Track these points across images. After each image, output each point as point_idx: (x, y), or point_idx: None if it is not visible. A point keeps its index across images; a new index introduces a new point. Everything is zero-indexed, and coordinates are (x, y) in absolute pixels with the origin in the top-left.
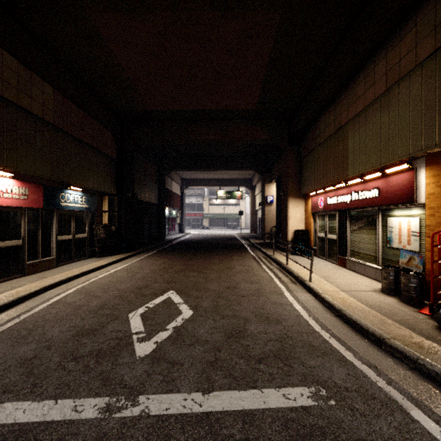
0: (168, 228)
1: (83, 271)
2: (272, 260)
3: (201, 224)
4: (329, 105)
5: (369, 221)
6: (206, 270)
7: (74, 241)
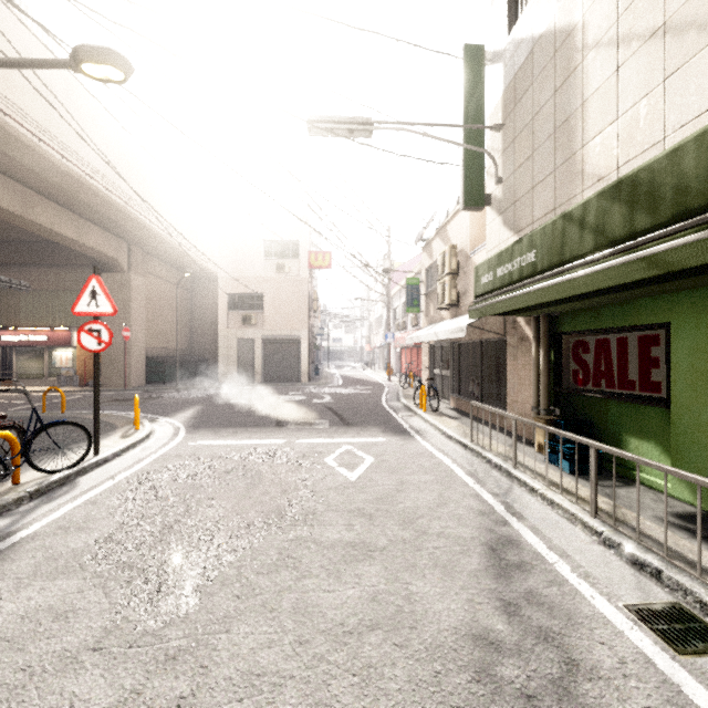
0: None
1: None
2: None
3: None
4: None
5: (37, 354)
6: None
7: None
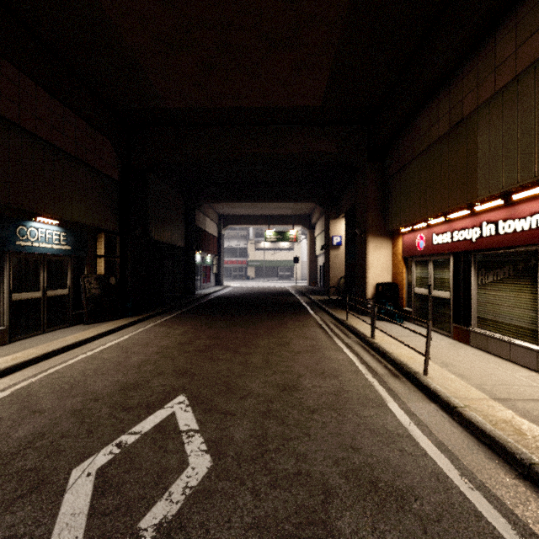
0: (200, 279)
1: (46, 352)
2: (347, 329)
3: (245, 275)
4: (437, 90)
5: (519, 270)
6: (247, 348)
7: (44, 301)
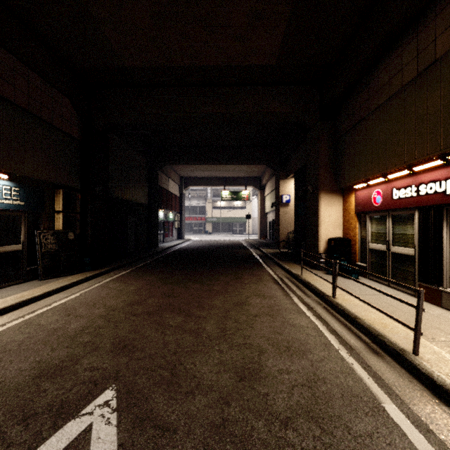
0: (163, 234)
1: None
2: (303, 285)
3: (204, 229)
4: (401, 37)
5: None
6: (200, 309)
7: None
